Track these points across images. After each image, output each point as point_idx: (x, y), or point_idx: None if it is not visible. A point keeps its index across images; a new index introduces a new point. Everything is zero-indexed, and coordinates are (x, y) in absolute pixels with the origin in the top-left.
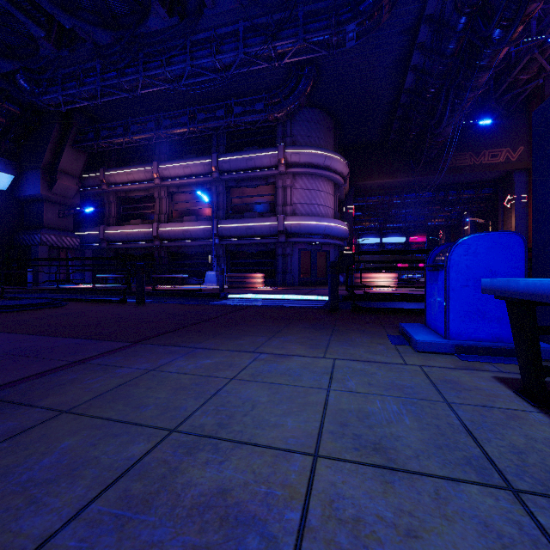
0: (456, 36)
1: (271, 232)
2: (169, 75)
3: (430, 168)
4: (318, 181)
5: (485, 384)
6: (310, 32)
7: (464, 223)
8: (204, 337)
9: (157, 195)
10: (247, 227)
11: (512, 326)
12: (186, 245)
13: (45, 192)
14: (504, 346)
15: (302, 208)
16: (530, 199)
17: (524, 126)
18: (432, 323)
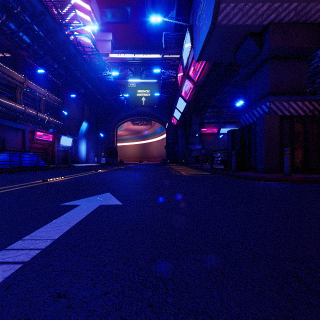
0: None
1: None
2: None
3: None
4: None
5: None
6: None
7: None
8: None
9: None
10: None
11: None
12: None
13: None
14: None
15: None
16: None
17: None
18: None
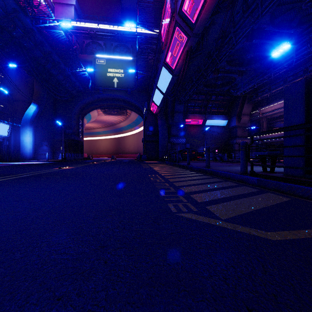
0: None
1: None
2: (285, 66)
3: None
4: None
5: None
6: None
7: None
8: None
9: None
10: None
11: None
12: None
13: (237, 124)
14: None
15: None
16: None
17: None
18: None
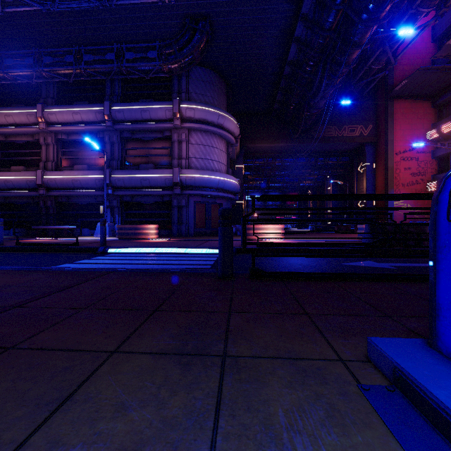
0: (336, 8)
1: (167, 184)
2: None
3: (305, 137)
4: (212, 138)
5: None
6: None
7: (327, 184)
8: None
9: (43, 141)
10: (141, 178)
11: None
12: (76, 195)
13: None
14: None
15: (197, 162)
16: (377, 167)
17: (373, 109)
18: None
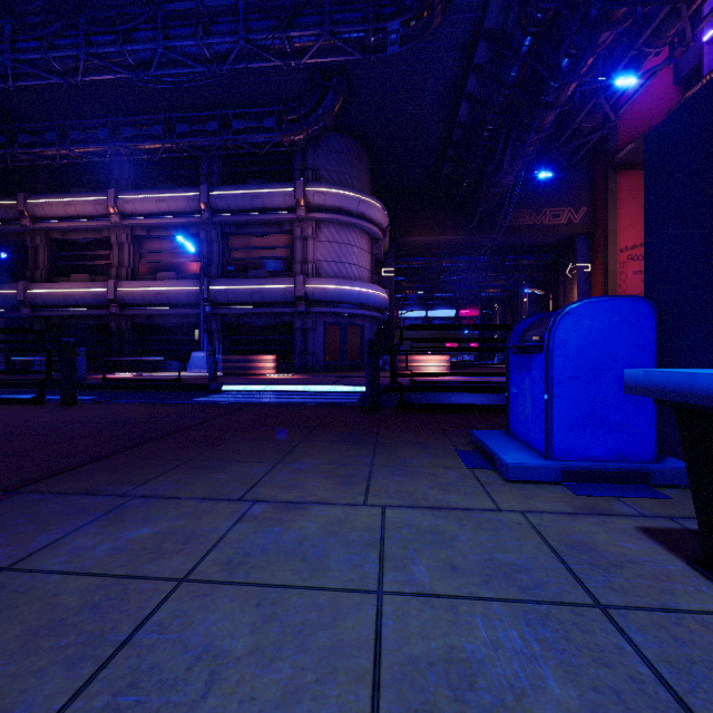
0: (520, 61)
1: (287, 298)
2: (130, 57)
3: (486, 226)
4: (350, 233)
5: (637, 548)
6: (340, 24)
7: (522, 294)
8: (156, 469)
9: (115, 239)
10: (251, 290)
11: (687, 451)
12: (160, 314)
13: None
14: (630, 468)
15: (329, 267)
16: (593, 269)
17: (587, 184)
18: (521, 432)
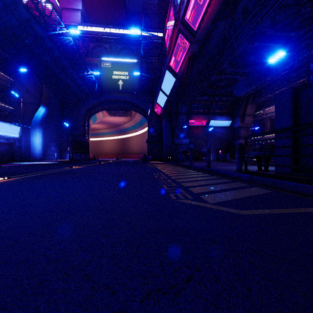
0: None
1: None
2: (287, 67)
3: None
4: None
5: None
6: None
7: None
8: None
9: None
10: None
11: None
12: None
13: (241, 124)
14: None
15: None
16: None
17: None
18: None
